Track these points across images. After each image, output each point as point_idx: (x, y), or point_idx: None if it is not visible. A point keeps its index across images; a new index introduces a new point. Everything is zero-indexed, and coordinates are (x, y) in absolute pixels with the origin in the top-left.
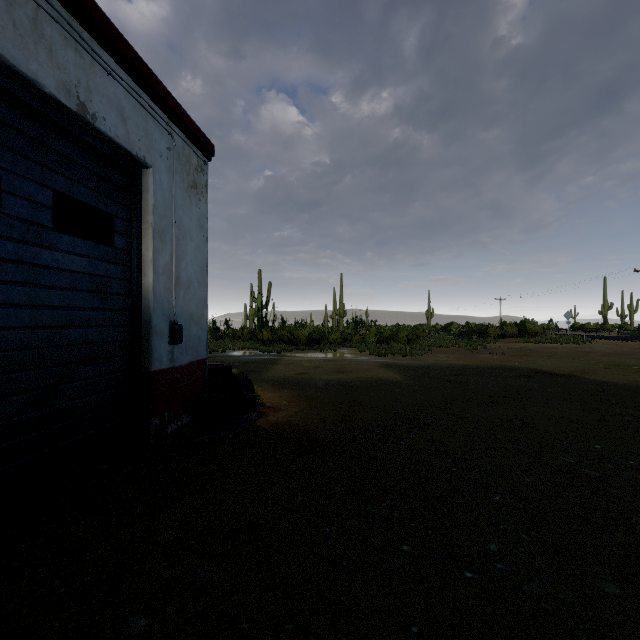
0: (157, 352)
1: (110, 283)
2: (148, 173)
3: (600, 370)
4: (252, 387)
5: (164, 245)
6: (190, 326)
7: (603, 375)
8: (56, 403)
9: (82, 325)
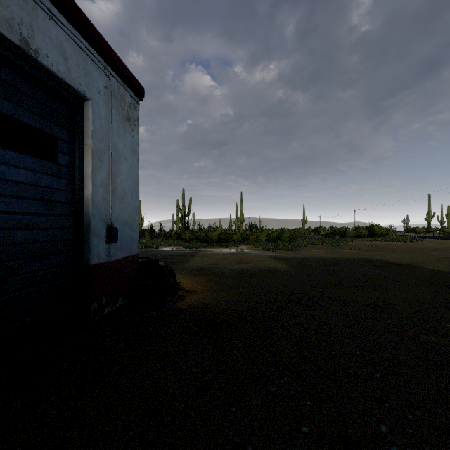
0: (96, 249)
1: (54, 193)
2: (88, 105)
3: (433, 261)
4: (174, 275)
5: (102, 164)
6: (124, 228)
7: (437, 265)
8: (2, 294)
9: (27, 227)
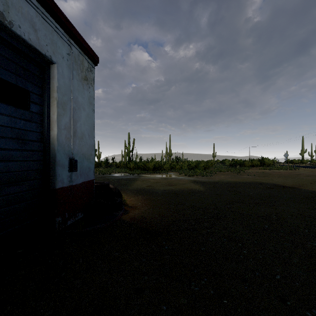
0: (60, 176)
1: (27, 133)
2: (54, 67)
3: (308, 184)
4: (121, 195)
5: (65, 112)
6: (83, 161)
7: (311, 187)
8: None
9: (4, 160)
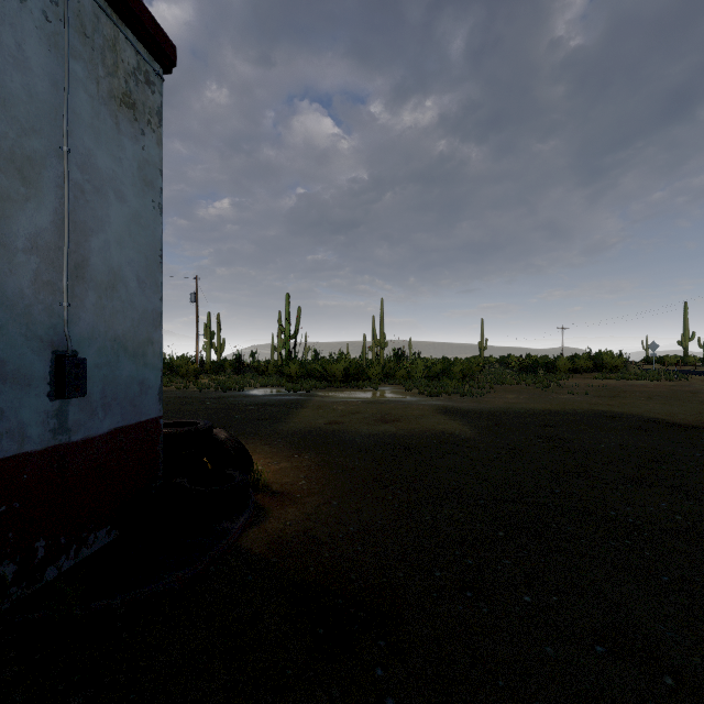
0: (8, 418)
1: None
2: None
3: None
4: (249, 459)
5: (34, 191)
6: (117, 361)
7: None
8: None
9: None
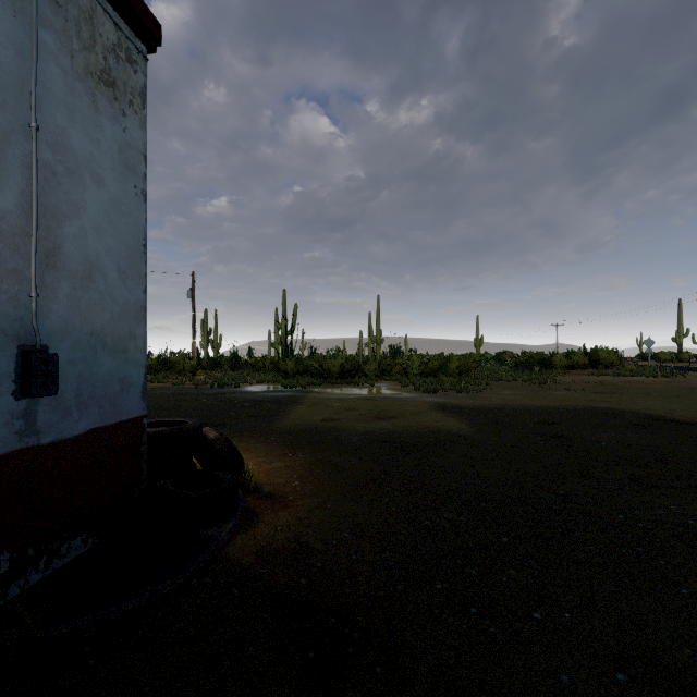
0: None
1: None
2: None
3: None
4: (239, 459)
5: None
6: (94, 356)
7: None
8: None
9: None
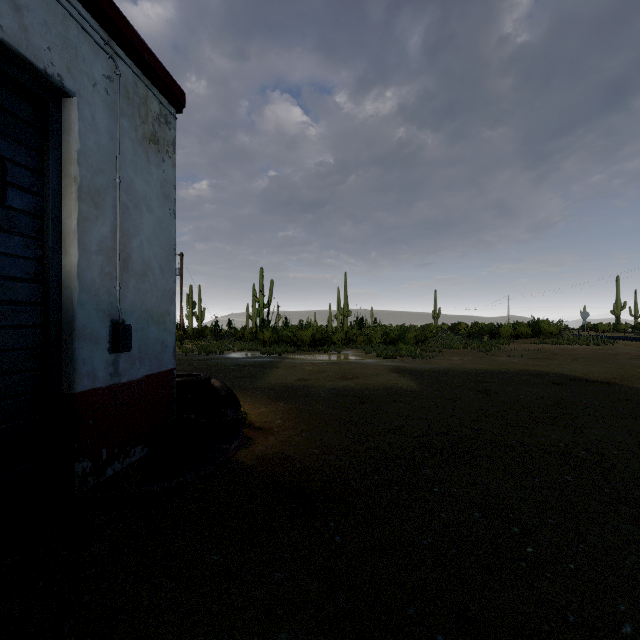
0: (87, 364)
1: None
2: (70, 104)
3: None
4: (237, 403)
5: (100, 212)
6: (147, 327)
7: None
8: None
9: None
